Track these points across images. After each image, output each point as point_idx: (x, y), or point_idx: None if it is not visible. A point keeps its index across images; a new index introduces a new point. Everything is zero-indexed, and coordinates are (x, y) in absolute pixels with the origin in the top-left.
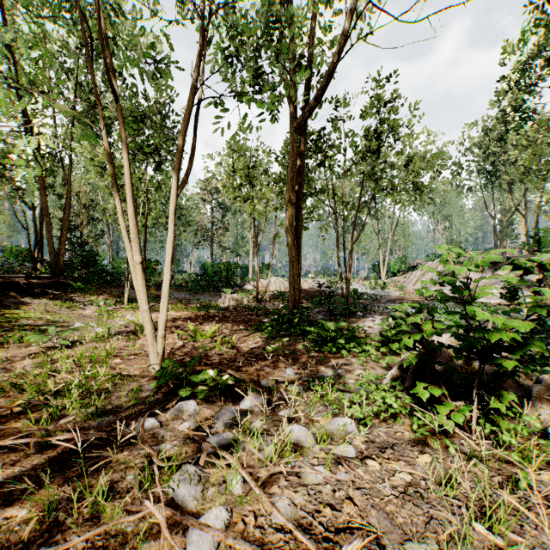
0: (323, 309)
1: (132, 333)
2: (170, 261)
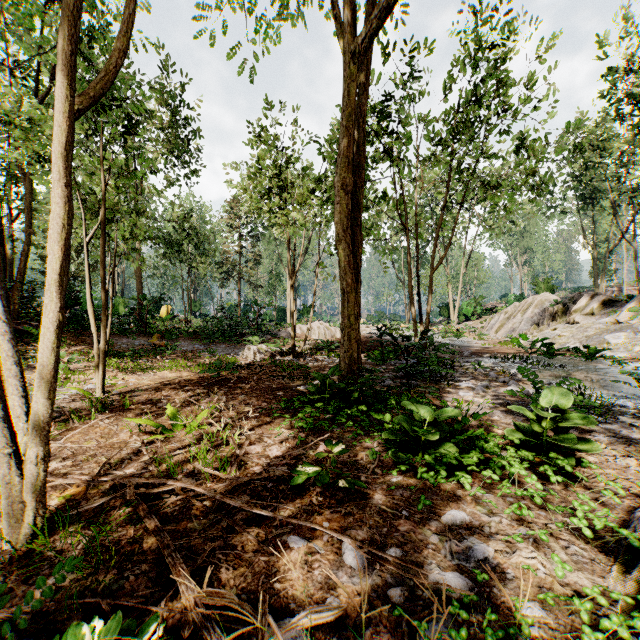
0: (387, 367)
1: (64, 419)
2: (59, 276)
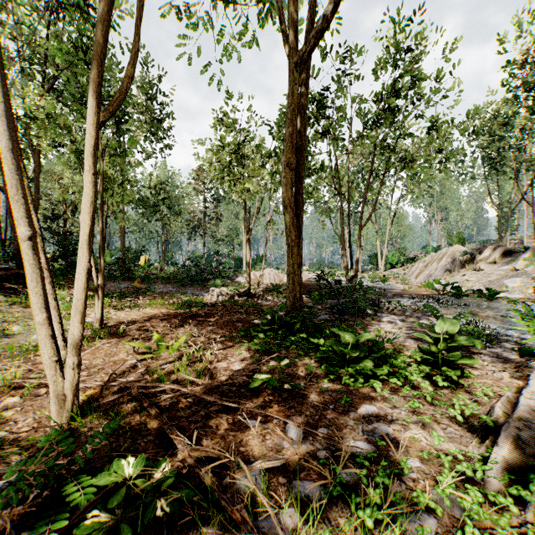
0: (325, 306)
1: None
2: (88, 237)
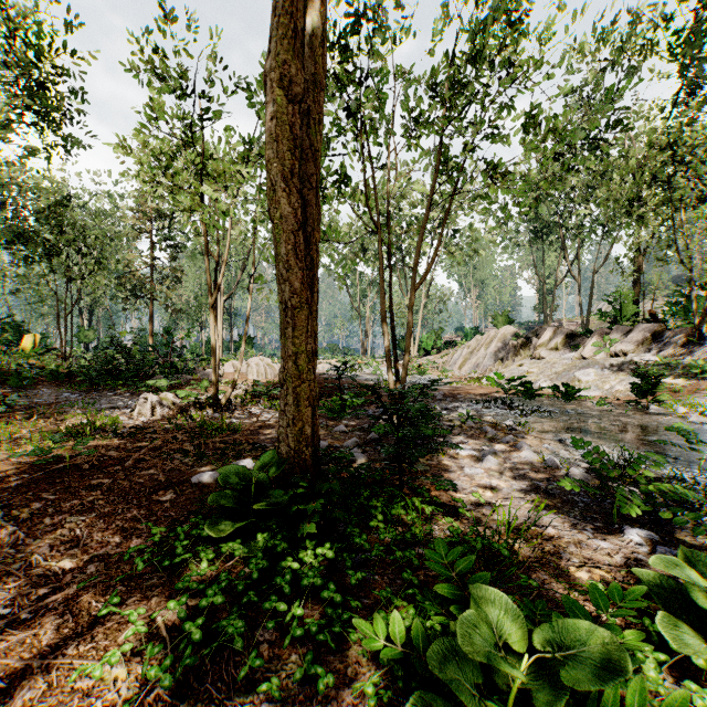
0: (351, 423)
1: None
2: None
